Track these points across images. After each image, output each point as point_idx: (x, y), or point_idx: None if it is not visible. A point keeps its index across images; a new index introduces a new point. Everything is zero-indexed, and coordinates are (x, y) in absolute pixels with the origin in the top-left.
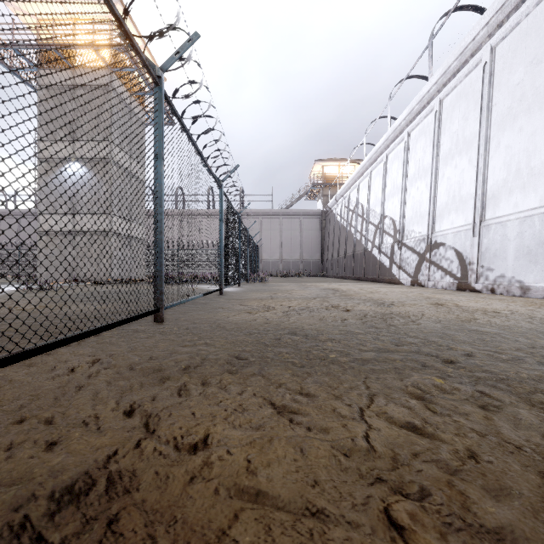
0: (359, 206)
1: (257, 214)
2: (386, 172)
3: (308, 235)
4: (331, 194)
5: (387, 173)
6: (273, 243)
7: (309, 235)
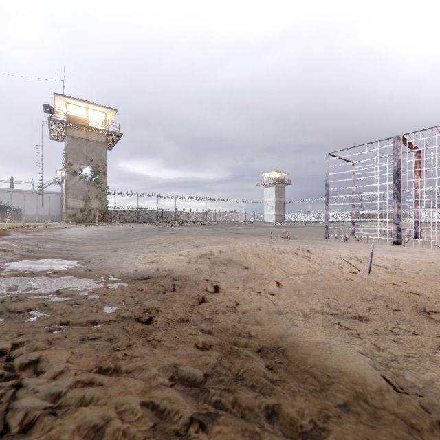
0: None
1: (23, 192)
2: None
3: (54, 203)
4: None
5: None
6: (33, 206)
7: (55, 203)
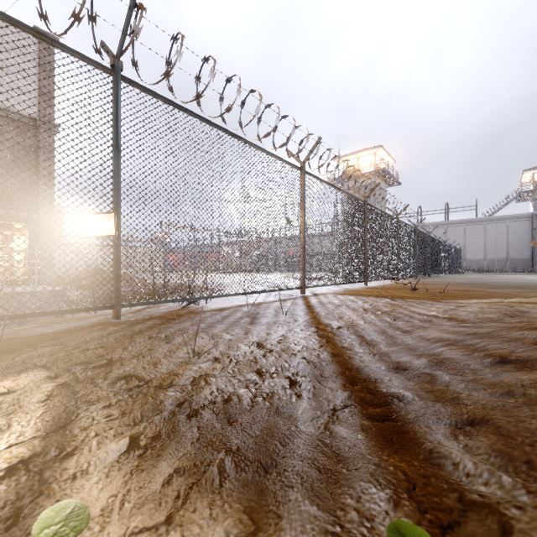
0: None
1: (461, 223)
2: None
3: (516, 236)
4: None
5: None
6: (476, 245)
7: (517, 236)
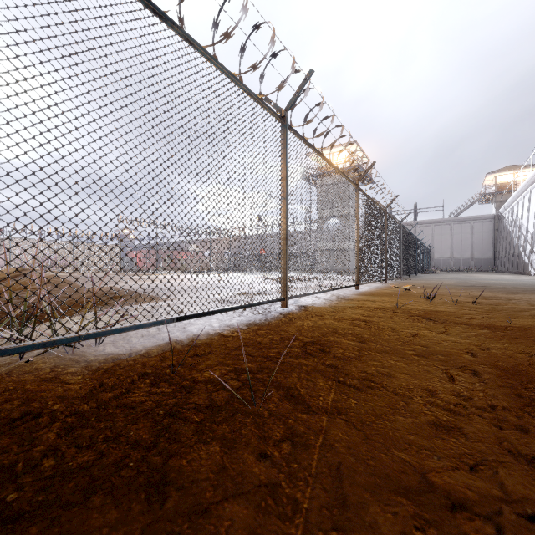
0: (518, 219)
1: (429, 223)
2: (530, 201)
3: (480, 236)
4: (504, 199)
5: (530, 202)
6: (444, 245)
7: (481, 237)
